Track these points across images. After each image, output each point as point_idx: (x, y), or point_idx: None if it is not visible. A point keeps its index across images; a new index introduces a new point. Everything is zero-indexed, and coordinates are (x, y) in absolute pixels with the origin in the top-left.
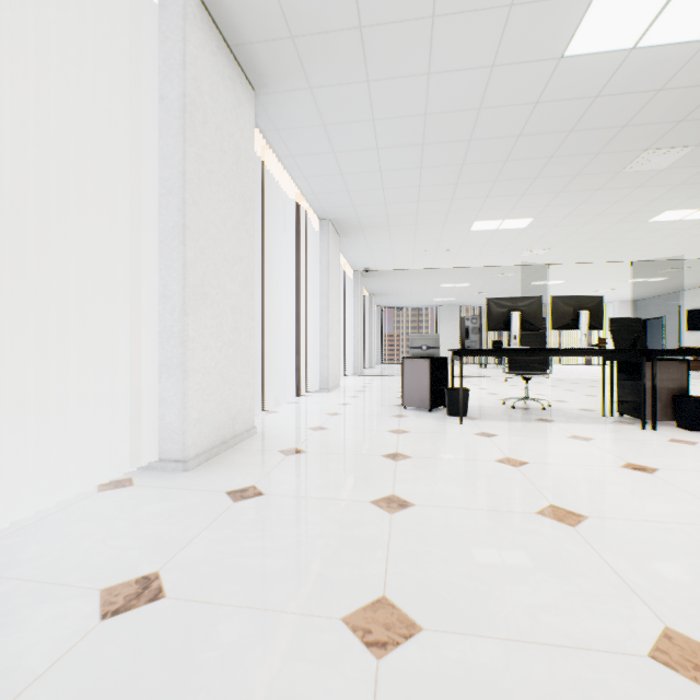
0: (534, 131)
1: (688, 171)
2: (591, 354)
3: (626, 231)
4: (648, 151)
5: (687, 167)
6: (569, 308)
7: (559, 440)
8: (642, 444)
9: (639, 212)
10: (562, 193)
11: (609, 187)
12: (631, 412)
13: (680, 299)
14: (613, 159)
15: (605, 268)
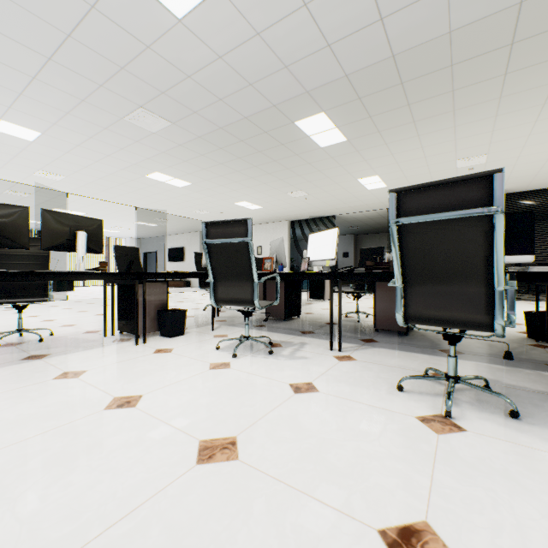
0: (20, 0)
1: (169, 143)
2: (89, 278)
3: (131, 179)
4: (143, 109)
5: (168, 140)
6: (66, 227)
7: (41, 387)
8: (134, 364)
9: (140, 166)
10: (71, 115)
11: (116, 131)
12: (129, 329)
13: (166, 240)
14: (116, 100)
15: (119, 208)
